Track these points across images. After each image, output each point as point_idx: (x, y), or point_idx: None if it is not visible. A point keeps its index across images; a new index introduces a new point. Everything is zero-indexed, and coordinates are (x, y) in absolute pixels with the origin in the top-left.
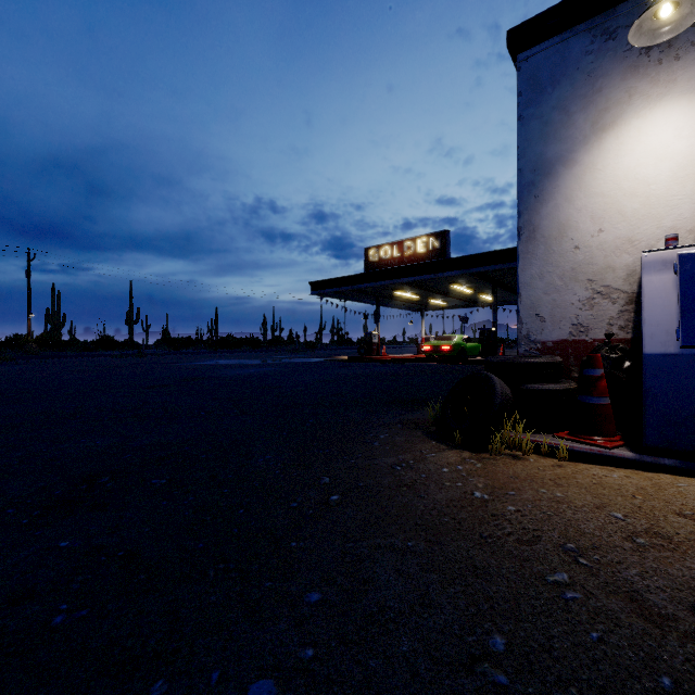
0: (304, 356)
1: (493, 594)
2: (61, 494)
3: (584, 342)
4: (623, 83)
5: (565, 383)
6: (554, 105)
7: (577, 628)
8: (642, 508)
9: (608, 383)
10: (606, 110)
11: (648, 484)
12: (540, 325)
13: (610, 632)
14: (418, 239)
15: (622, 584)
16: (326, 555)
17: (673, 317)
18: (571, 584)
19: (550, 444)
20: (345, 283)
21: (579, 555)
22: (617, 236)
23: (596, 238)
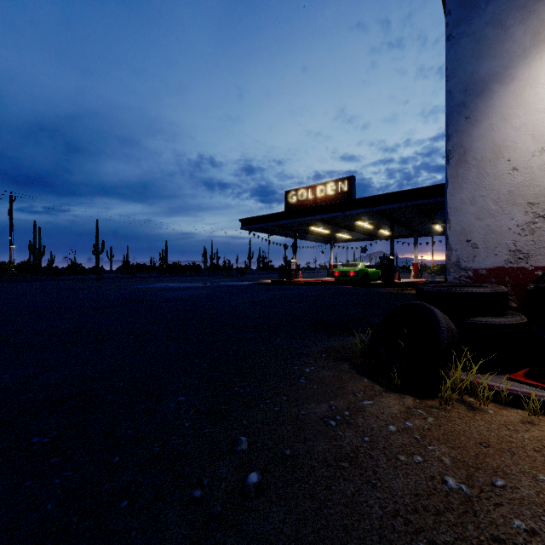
0: (235, 280)
1: None
2: None
3: (524, 270)
4: None
5: (516, 316)
6: (488, 20)
7: None
8: None
9: None
10: None
11: None
12: (471, 251)
13: None
14: (329, 183)
15: None
16: None
17: None
18: None
19: (510, 391)
20: (269, 220)
21: None
22: None
23: (538, 157)
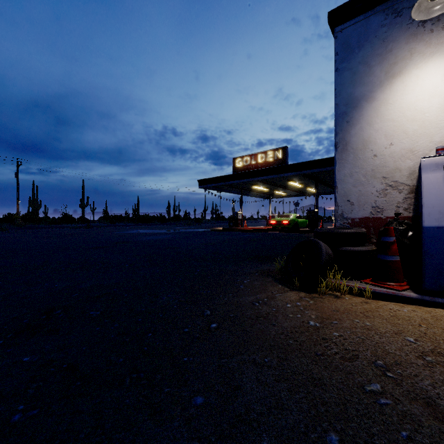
0: (194, 227)
1: (327, 400)
2: (28, 322)
3: (380, 219)
4: (407, 45)
5: (368, 246)
6: (360, 61)
7: (390, 427)
8: (427, 334)
9: (398, 246)
10: (395, 63)
11: (429, 316)
12: (350, 207)
13: (415, 431)
14: (267, 152)
15: (420, 392)
16: (208, 368)
17: (443, 202)
18: (383, 392)
19: (359, 288)
20: (220, 181)
21: (386, 369)
22: (402, 147)
23: (388, 149)
